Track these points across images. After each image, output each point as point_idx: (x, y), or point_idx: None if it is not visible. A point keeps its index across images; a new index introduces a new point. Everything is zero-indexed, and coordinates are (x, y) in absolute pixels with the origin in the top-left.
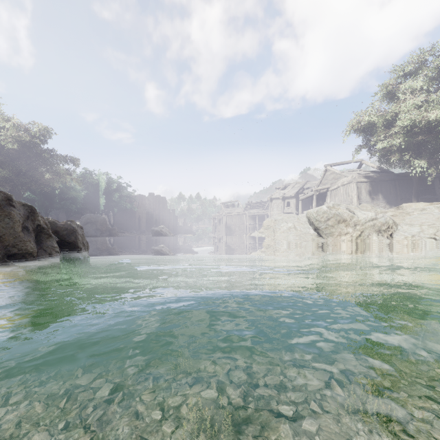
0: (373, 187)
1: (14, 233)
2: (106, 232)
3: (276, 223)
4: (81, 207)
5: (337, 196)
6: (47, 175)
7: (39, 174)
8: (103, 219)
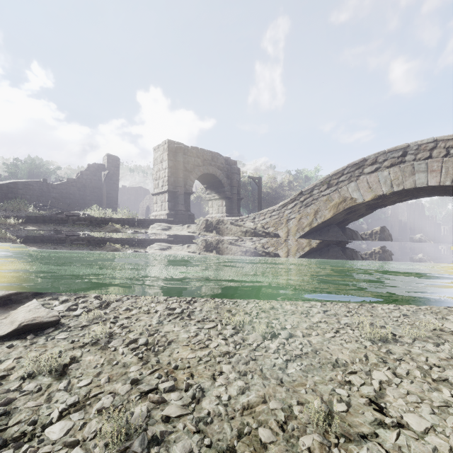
0: None
1: (387, 235)
2: None
3: None
4: None
5: None
6: None
7: None
8: (366, 228)
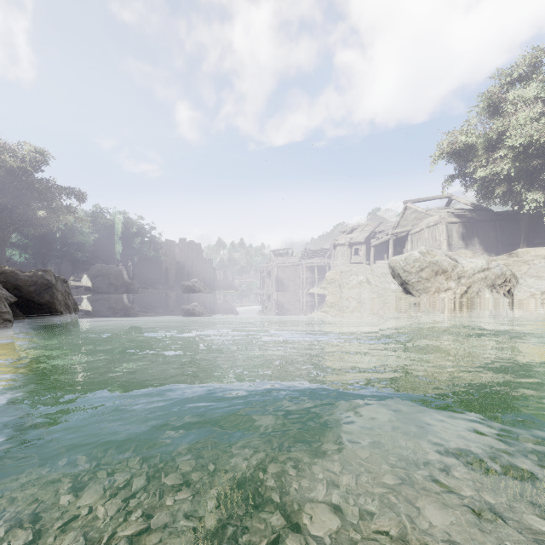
0: (467, 229)
1: None
2: (122, 287)
3: (342, 275)
4: (90, 255)
5: (421, 242)
6: (41, 212)
7: (30, 211)
8: (118, 271)
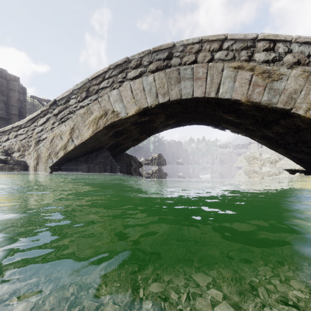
0: None
1: (162, 160)
2: None
3: None
4: (142, 150)
5: None
6: None
7: None
8: None
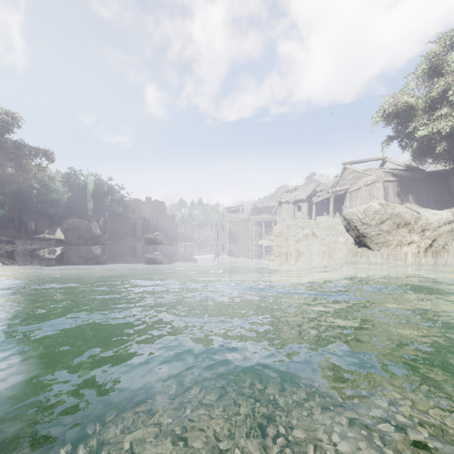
0: (402, 187)
1: None
2: (91, 239)
3: (288, 229)
4: (65, 211)
5: (359, 199)
6: (9, 170)
7: (1, 169)
8: (87, 225)
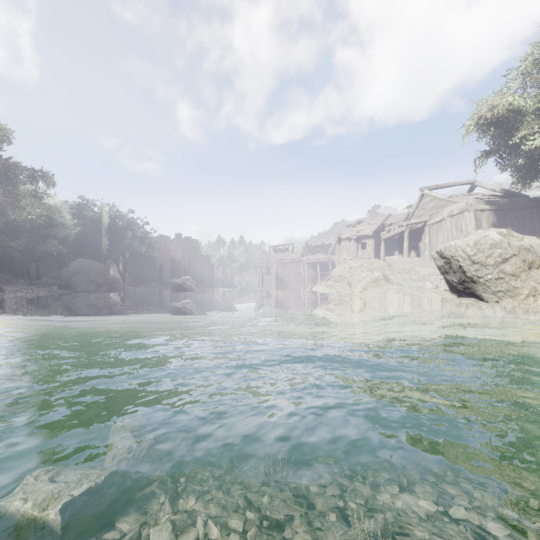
0: (499, 218)
1: None
2: (104, 285)
3: (351, 272)
4: (75, 250)
5: (441, 233)
6: None
7: None
8: (100, 267)
